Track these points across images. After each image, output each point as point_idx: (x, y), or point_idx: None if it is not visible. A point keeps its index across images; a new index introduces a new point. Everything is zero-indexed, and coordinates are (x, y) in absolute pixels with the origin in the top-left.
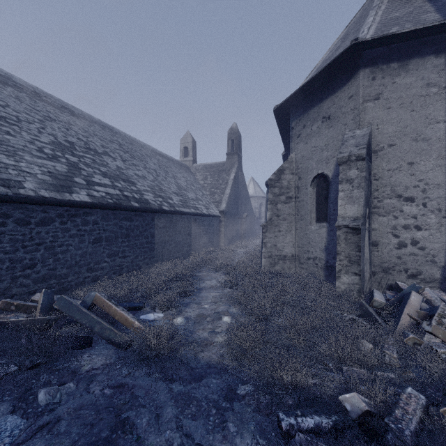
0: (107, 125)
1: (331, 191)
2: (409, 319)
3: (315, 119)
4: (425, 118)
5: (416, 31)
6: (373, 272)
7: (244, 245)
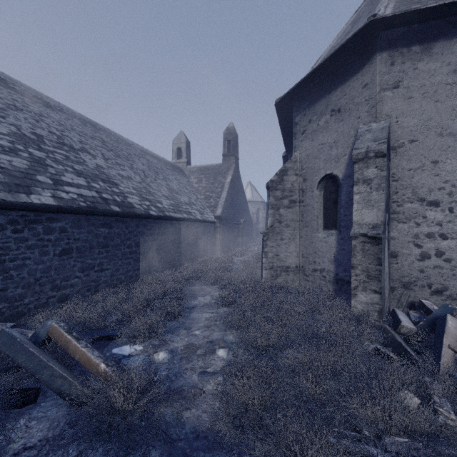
0: (89, 120)
1: (341, 195)
2: (452, 353)
3: (322, 113)
4: (452, 109)
5: (444, 7)
6: (392, 287)
7: (241, 253)
